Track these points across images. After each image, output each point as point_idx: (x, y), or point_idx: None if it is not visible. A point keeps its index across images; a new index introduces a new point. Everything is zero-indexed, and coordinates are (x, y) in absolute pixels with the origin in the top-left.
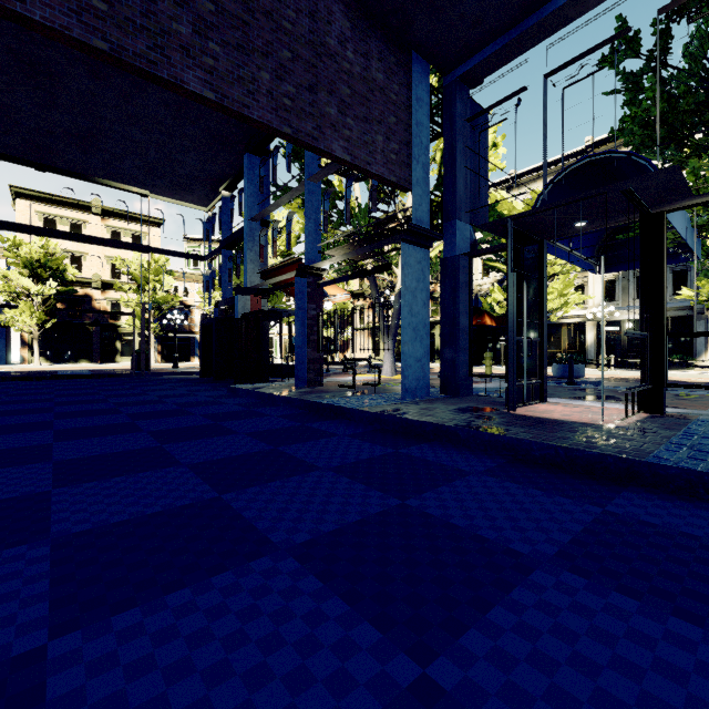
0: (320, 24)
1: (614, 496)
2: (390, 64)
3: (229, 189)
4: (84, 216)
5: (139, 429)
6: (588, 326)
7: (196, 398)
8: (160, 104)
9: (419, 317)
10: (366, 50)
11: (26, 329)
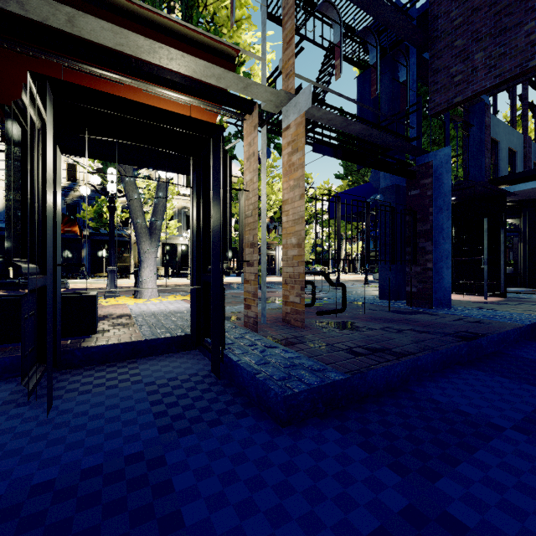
0: None
1: None
2: None
3: None
4: None
5: None
6: None
7: None
8: None
9: None
10: None
11: None
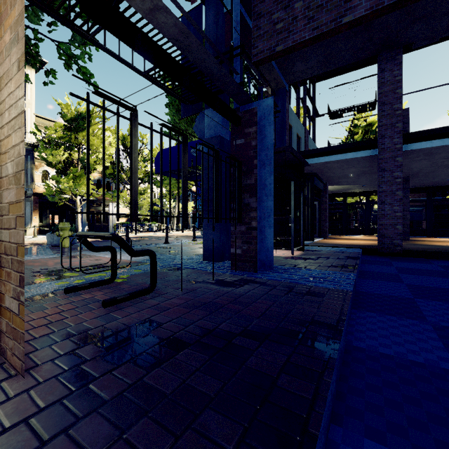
0: None
1: (378, 260)
2: None
3: None
4: None
5: None
6: None
7: None
8: None
9: None
10: None
11: None
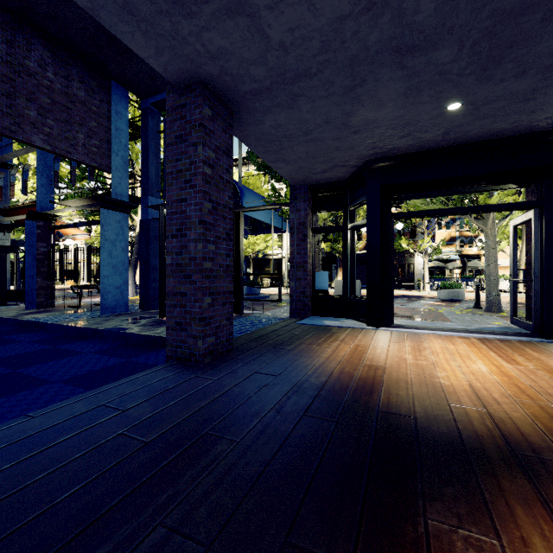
0: (19, 50)
1: (144, 354)
2: (91, 86)
3: None
4: None
5: None
6: (284, 261)
7: None
8: None
9: (118, 258)
10: (67, 73)
11: None
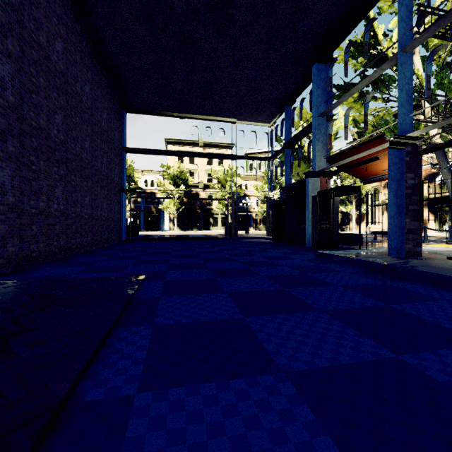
0: None
1: None
2: None
3: (290, 104)
4: (195, 149)
5: (307, 304)
6: None
7: (298, 261)
8: (255, 42)
9: None
10: None
11: (171, 212)
